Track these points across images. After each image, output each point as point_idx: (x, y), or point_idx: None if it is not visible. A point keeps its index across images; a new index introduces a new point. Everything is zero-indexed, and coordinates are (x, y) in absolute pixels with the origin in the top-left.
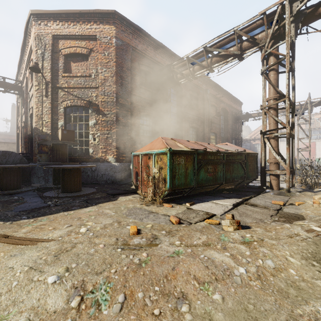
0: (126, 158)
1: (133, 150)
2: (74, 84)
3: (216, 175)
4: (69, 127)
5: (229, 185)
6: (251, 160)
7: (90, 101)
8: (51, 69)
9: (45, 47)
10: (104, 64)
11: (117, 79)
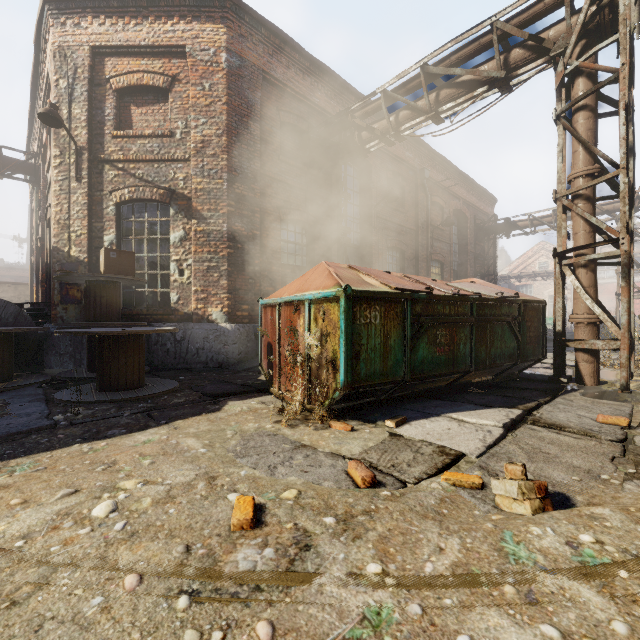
0: (251, 313)
1: (266, 296)
2: (138, 152)
3: (456, 351)
4: (128, 247)
5: (483, 375)
6: (532, 316)
7: (171, 190)
8: (88, 121)
9: (76, 73)
10: (201, 110)
11: (231, 141)
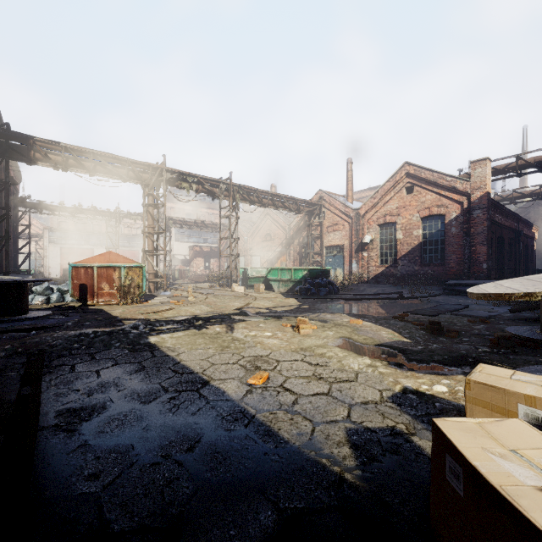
0: None
1: None
2: None
3: None
4: None
5: None
6: None
7: None
8: None
9: None
10: None
11: None
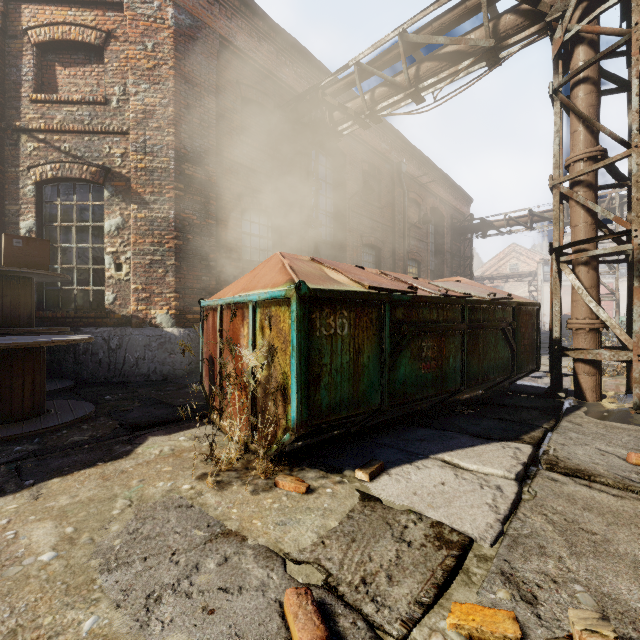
0: None
1: None
2: (63, 121)
3: (445, 366)
4: (52, 235)
5: (473, 391)
6: (526, 321)
7: (105, 167)
8: None
9: None
10: (142, 73)
11: (179, 113)
